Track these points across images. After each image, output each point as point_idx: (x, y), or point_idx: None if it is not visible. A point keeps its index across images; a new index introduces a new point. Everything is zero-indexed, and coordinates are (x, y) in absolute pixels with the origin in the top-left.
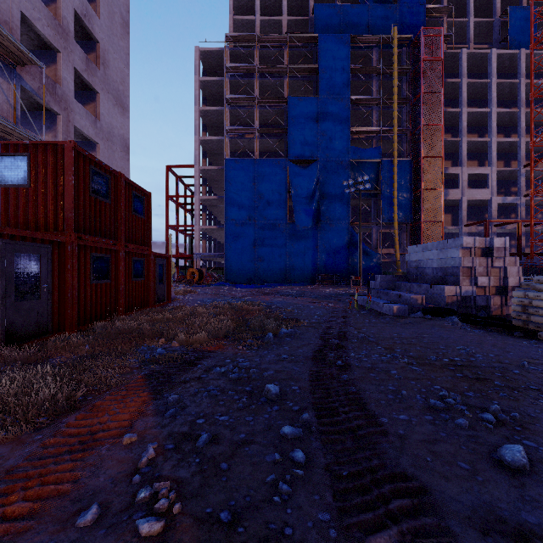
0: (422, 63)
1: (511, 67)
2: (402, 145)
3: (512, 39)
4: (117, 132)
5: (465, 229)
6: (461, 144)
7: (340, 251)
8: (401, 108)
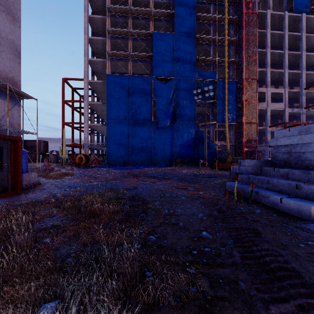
0: (244, 14)
1: (294, 26)
2: (229, 71)
3: (295, 8)
4: (5, 36)
5: (269, 129)
6: (266, 73)
7: (189, 142)
8: (229, 46)
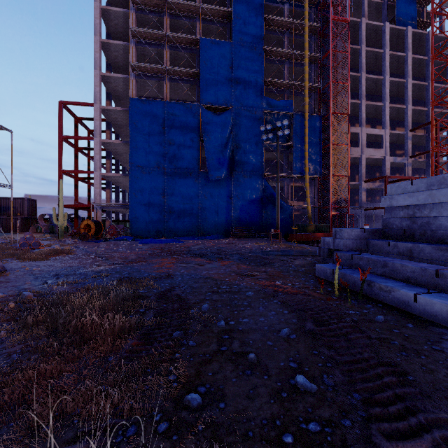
0: (331, 21)
1: (397, 44)
2: (311, 102)
3: (398, 19)
4: None
5: (364, 185)
6: (360, 106)
7: (254, 203)
8: (310, 66)
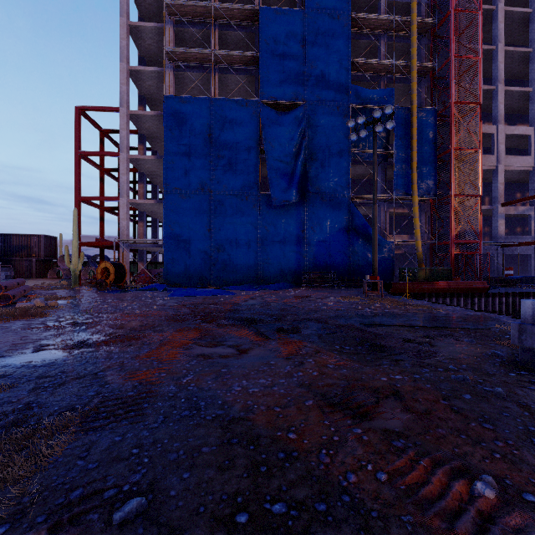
0: None
1: None
2: (419, 91)
3: None
4: None
5: (502, 209)
6: (495, 94)
7: (336, 237)
8: (418, 40)
